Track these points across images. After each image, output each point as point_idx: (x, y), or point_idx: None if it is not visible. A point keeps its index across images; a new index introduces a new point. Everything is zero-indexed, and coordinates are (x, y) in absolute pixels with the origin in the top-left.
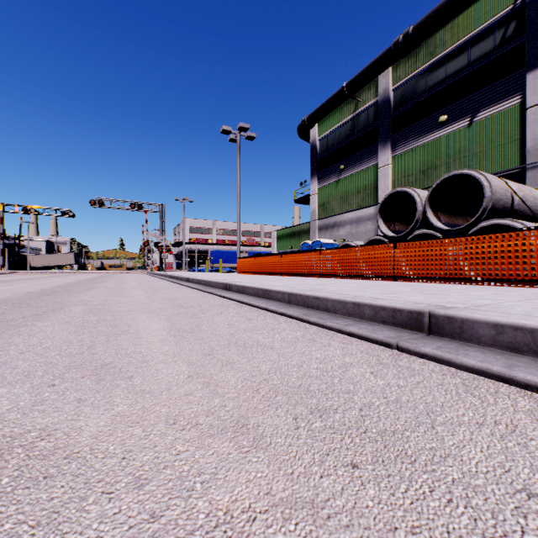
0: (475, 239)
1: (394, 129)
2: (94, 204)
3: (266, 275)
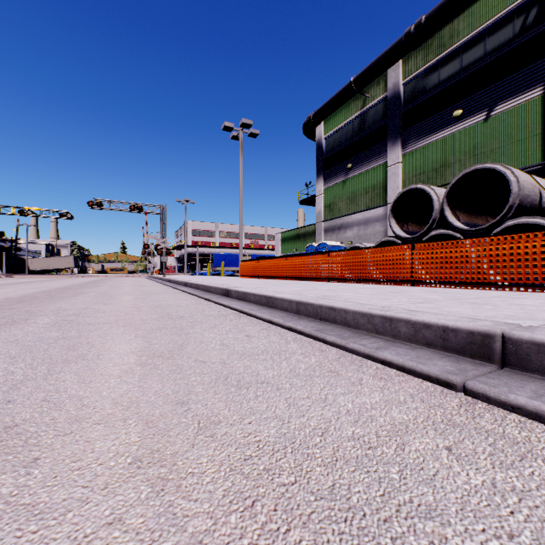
0: (508, 239)
1: (405, 125)
2: (92, 206)
3: (270, 279)
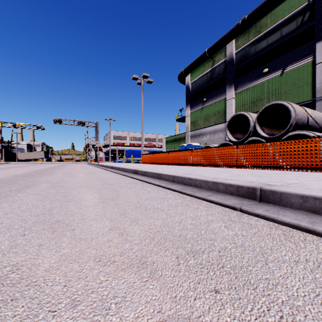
0: (286, 143)
1: (236, 76)
2: (56, 122)
3: (159, 164)
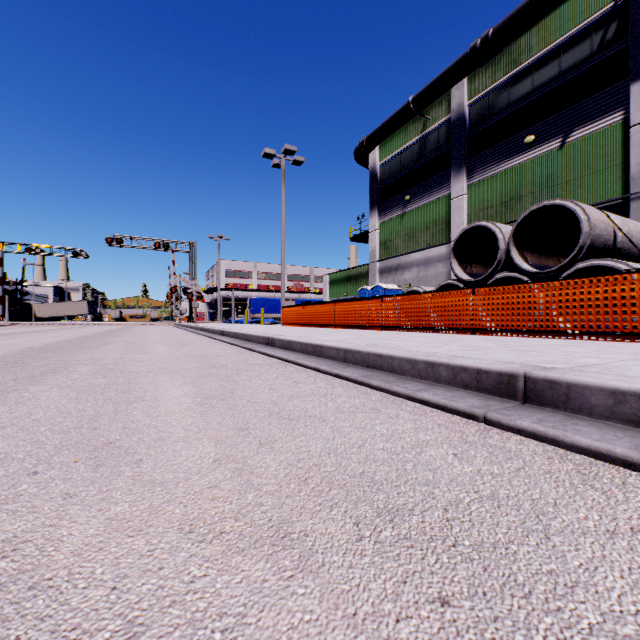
0: (572, 284)
1: (470, 152)
2: (111, 243)
3: (317, 327)
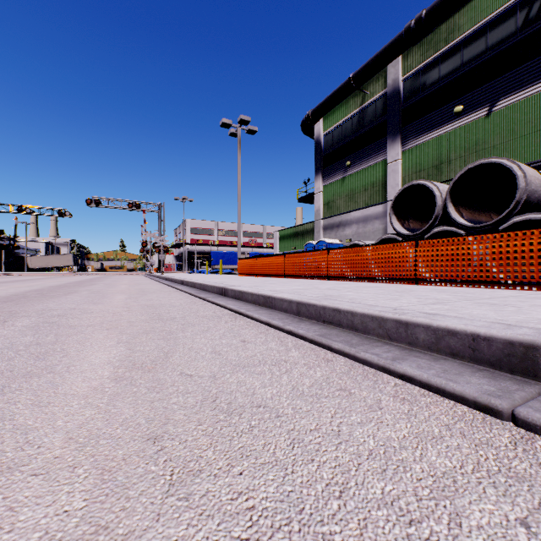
0: (520, 235)
1: (404, 121)
2: (90, 203)
3: (269, 277)
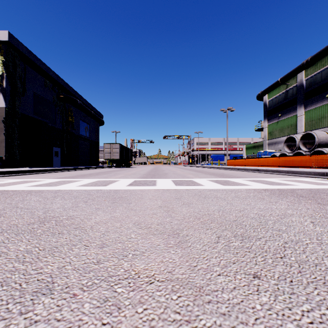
0: (295, 157)
1: (305, 98)
2: (164, 138)
3: (239, 166)
